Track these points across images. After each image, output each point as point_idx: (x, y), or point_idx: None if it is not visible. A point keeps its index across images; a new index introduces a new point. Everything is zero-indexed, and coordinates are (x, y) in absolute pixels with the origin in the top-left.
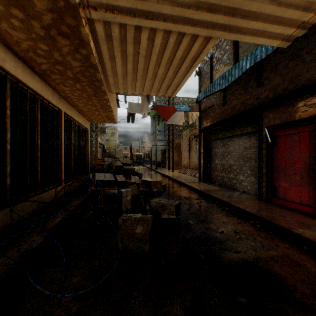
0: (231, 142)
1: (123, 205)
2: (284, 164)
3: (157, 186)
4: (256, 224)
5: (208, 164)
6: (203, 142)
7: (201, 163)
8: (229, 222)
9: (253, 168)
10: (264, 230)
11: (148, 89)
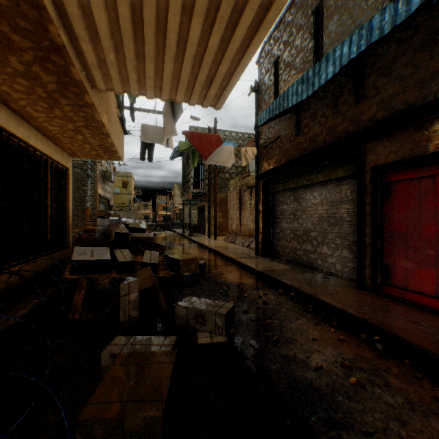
0: (308, 195)
1: (120, 312)
2: (404, 229)
3: (191, 268)
4: (373, 341)
5: (271, 229)
6: (263, 195)
7: (259, 227)
8: (323, 338)
9: (346, 236)
10: (393, 356)
11: (171, 86)
